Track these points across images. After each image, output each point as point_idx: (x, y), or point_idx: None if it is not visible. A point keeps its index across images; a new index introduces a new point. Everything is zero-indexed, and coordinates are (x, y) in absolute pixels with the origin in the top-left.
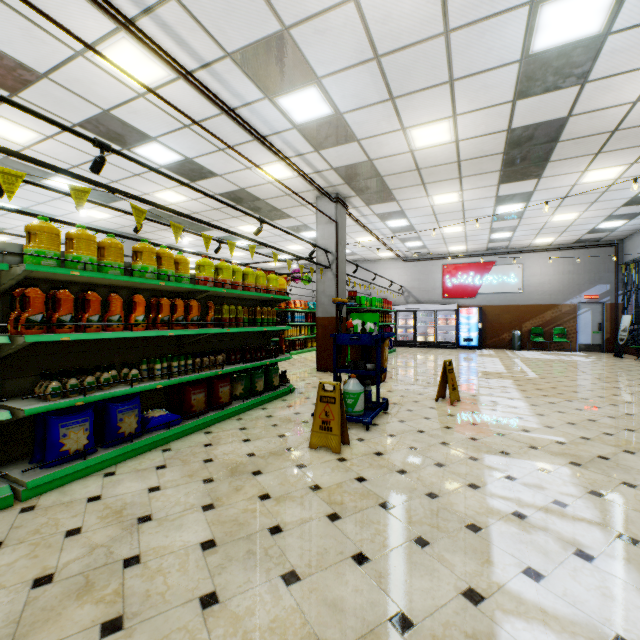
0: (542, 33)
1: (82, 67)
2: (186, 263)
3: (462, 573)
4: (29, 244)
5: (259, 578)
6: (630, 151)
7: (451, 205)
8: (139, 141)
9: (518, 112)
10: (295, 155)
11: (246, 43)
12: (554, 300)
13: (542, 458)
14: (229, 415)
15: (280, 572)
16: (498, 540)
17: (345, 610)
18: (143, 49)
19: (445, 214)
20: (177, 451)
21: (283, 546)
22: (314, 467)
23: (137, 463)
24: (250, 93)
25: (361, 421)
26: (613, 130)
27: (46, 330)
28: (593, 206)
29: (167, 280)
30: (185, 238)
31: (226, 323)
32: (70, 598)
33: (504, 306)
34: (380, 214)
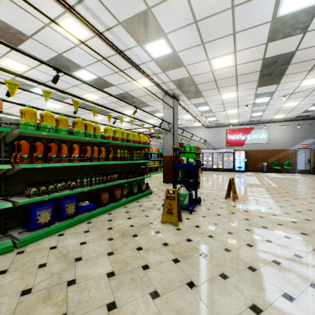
0: (284, 5)
1: (48, 32)
2: (99, 128)
3: (248, 295)
4: (21, 119)
5: (138, 294)
6: None
7: (231, 99)
8: (76, 69)
9: (269, 49)
10: (153, 74)
11: (129, 17)
12: (284, 147)
13: (285, 230)
14: (120, 205)
15: (149, 291)
16: (266, 276)
17: (185, 314)
18: (78, 21)
19: (228, 103)
20: (94, 223)
21: (150, 276)
22: (164, 233)
23: (75, 229)
24: (130, 43)
25: (187, 209)
26: None
27: (30, 162)
28: (306, 98)
29: (89, 137)
30: (98, 116)
31: (119, 158)
32: (39, 302)
33: (258, 150)
34: (195, 104)
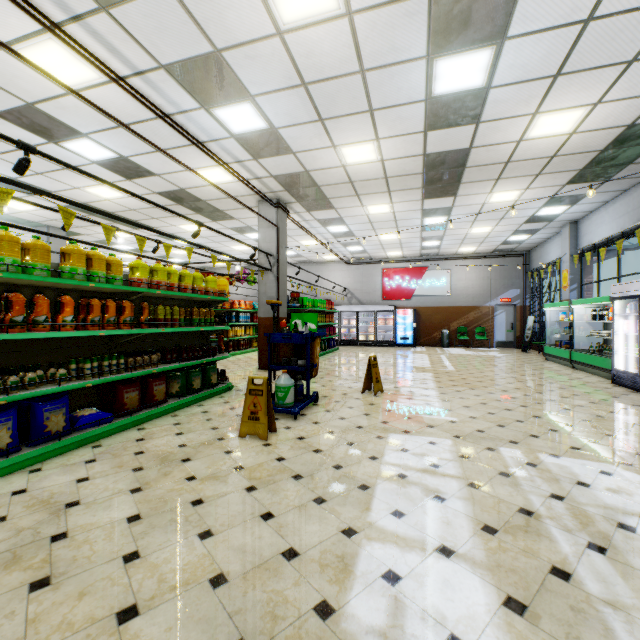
0: (440, 81)
1: (3, 60)
2: (119, 265)
3: (346, 518)
4: None
5: (178, 537)
6: (522, 179)
7: (384, 215)
8: (68, 136)
9: (430, 141)
10: (234, 161)
11: (180, 58)
12: (476, 302)
13: (434, 434)
14: (164, 412)
15: (197, 532)
16: (380, 494)
17: (247, 551)
18: (72, 51)
19: (380, 223)
20: (108, 447)
21: (202, 513)
22: (241, 452)
23: (65, 459)
24: (186, 102)
25: (290, 412)
26: (506, 161)
27: None
28: (502, 222)
29: (98, 281)
30: (119, 237)
31: (161, 323)
32: None
33: (435, 307)
34: (321, 220)
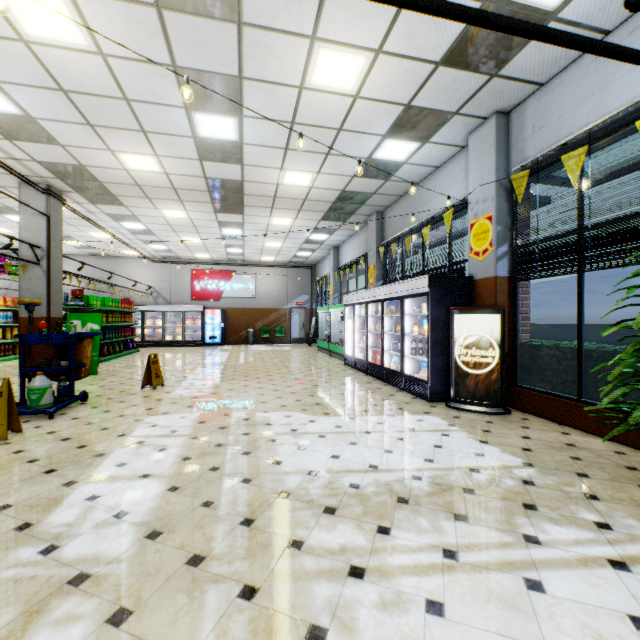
0: (202, 127)
1: None
2: None
3: (72, 476)
4: None
5: None
6: (290, 211)
7: (182, 220)
8: None
9: (207, 168)
10: None
11: None
12: (277, 305)
13: (189, 411)
14: None
15: None
16: (113, 456)
17: None
18: None
19: (180, 226)
20: None
21: None
22: None
23: None
24: None
25: (45, 412)
26: (274, 196)
27: None
28: (287, 240)
29: None
30: None
31: None
32: None
33: (243, 309)
34: (111, 214)
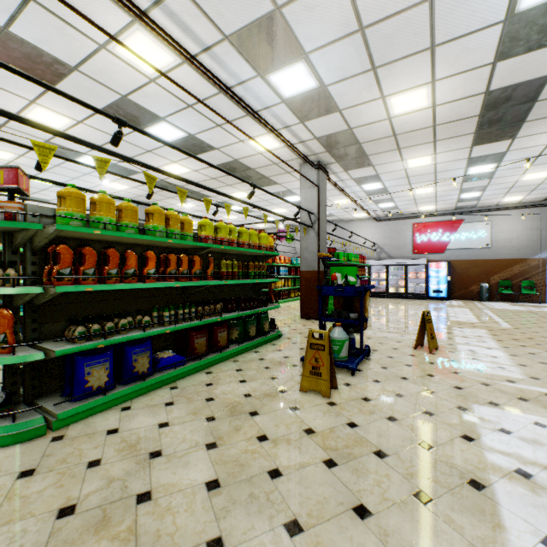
0: None
1: (104, 58)
2: (190, 223)
3: (473, 538)
4: (60, 207)
5: (262, 525)
6: None
7: (424, 168)
8: (151, 121)
9: (497, 74)
10: (282, 127)
11: (242, 25)
12: (522, 255)
13: (535, 411)
14: (226, 357)
15: (282, 520)
16: (506, 501)
17: None
18: (154, 38)
19: (417, 176)
20: (183, 389)
21: (283, 492)
22: (306, 410)
23: (149, 399)
24: (244, 72)
25: (346, 367)
26: None
27: (73, 282)
28: None
29: (174, 238)
30: (188, 203)
31: (224, 276)
32: (89, 532)
33: (472, 260)
34: (357, 178)
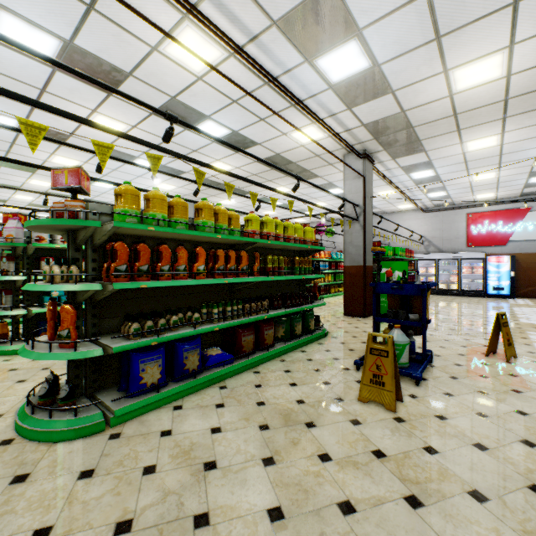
0: None
1: (156, 61)
2: (237, 218)
3: None
4: (117, 205)
5: None
6: None
7: (487, 150)
8: (197, 121)
9: None
10: (328, 116)
11: (291, 6)
12: None
13: None
14: (273, 356)
15: None
16: None
17: None
18: (202, 33)
19: (478, 160)
20: (232, 389)
21: (361, 535)
22: (370, 425)
23: (199, 398)
24: (291, 59)
25: (409, 375)
26: None
27: (129, 278)
28: None
29: (222, 233)
30: (232, 199)
31: (270, 272)
32: None
33: None
34: (405, 166)
